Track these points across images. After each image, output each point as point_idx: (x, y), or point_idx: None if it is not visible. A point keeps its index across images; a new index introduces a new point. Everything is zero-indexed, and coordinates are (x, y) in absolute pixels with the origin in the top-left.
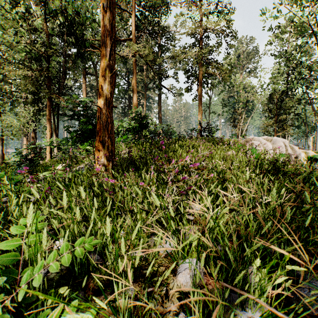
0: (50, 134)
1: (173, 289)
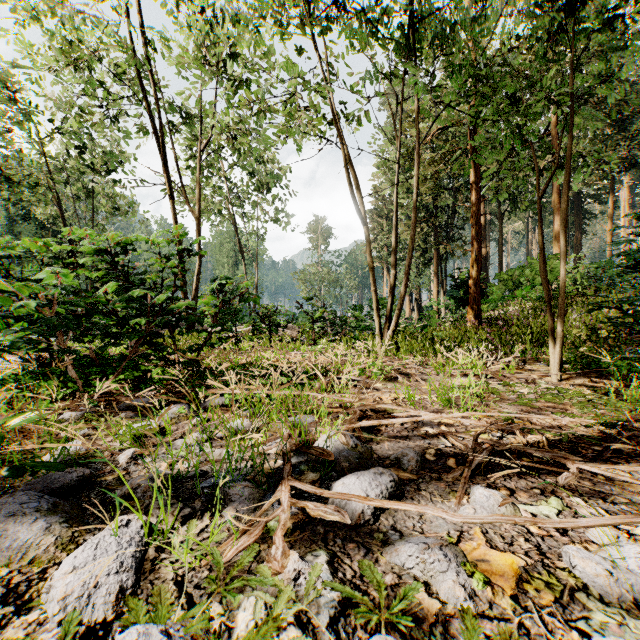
0: (437, 290)
1: None
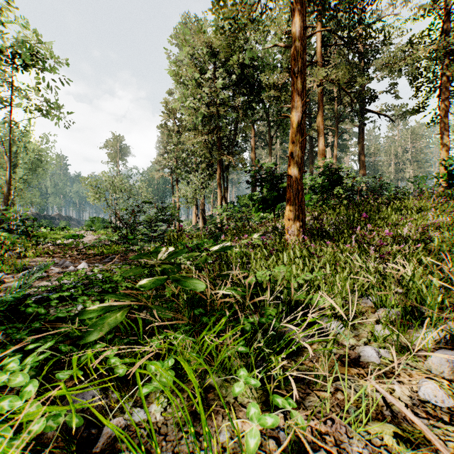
0: (221, 200)
1: (372, 317)
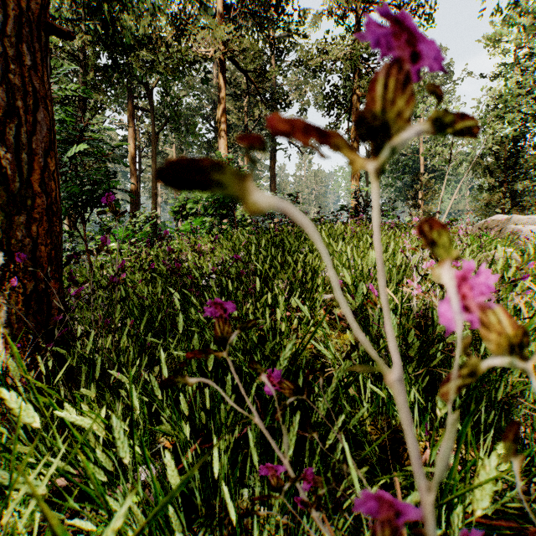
0: None
1: None
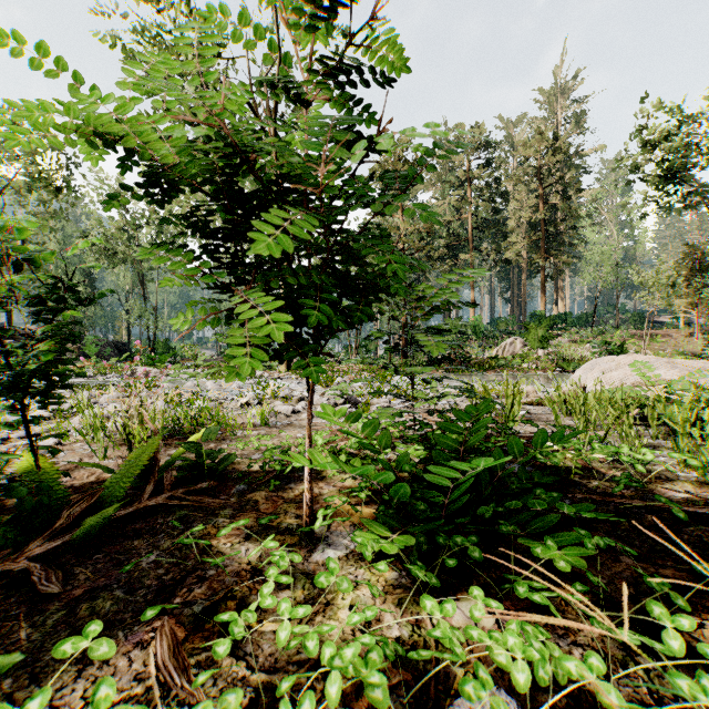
0: None
1: None
